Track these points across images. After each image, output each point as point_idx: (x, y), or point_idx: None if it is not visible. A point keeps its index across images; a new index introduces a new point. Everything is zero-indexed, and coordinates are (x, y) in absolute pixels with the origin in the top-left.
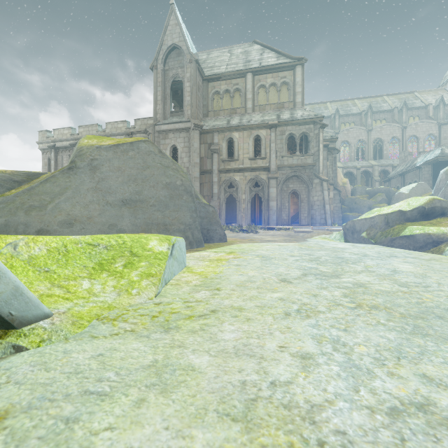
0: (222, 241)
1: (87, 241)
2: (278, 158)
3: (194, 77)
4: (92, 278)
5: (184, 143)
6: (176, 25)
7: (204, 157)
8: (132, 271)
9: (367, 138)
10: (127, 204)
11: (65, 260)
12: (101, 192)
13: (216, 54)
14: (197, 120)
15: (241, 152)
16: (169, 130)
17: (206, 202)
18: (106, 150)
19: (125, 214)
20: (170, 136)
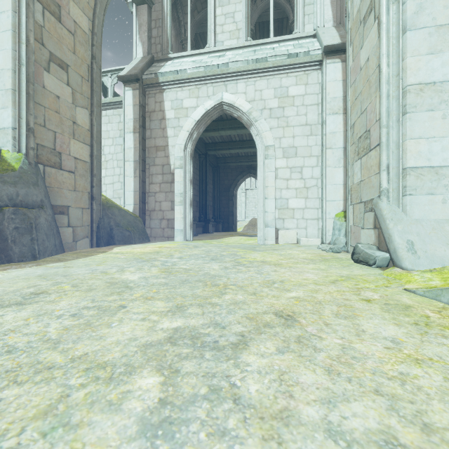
0: None
1: None
2: None
3: None
4: None
5: None
6: None
7: None
8: None
9: None
10: None
11: None
12: None
13: None
14: None
15: None
16: None
17: None
18: None
19: None
20: None
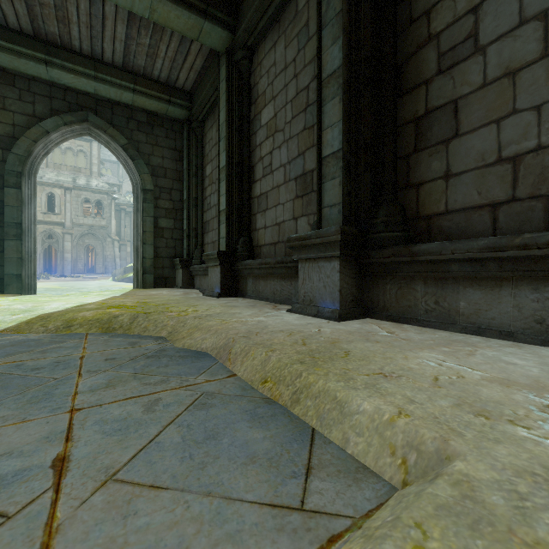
0: None
1: None
2: (74, 217)
3: None
4: None
5: None
6: None
7: None
8: None
9: None
10: None
11: None
12: None
13: None
14: None
15: None
16: None
17: None
18: None
19: None
20: None
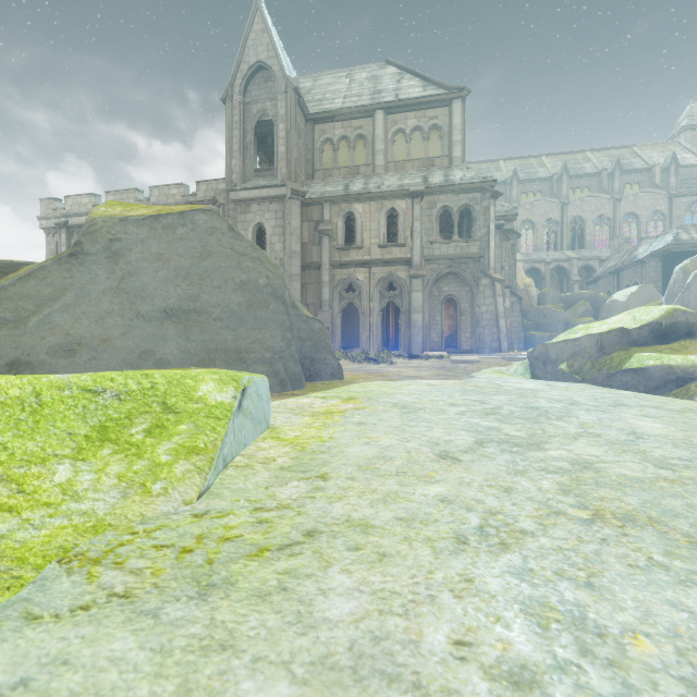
0: (335, 378)
1: (83, 385)
2: (426, 245)
3: (293, 115)
4: (80, 459)
5: (276, 221)
6: (262, 32)
7: (307, 242)
8: (161, 442)
9: (560, 217)
10: (174, 316)
11: (33, 422)
12: (127, 295)
13: (327, 80)
14: (297, 183)
15: (367, 235)
16: (252, 199)
17: (309, 314)
18: (136, 225)
19: (170, 334)
20: (253, 208)
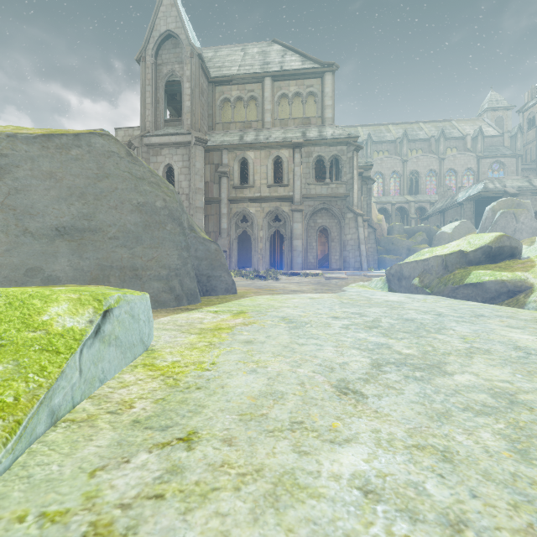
0: (229, 293)
1: None
2: (304, 186)
3: (197, 76)
4: None
5: (183, 162)
6: (171, 6)
7: (209, 181)
8: None
9: (402, 170)
10: (66, 234)
11: None
12: (13, 212)
13: (226, 52)
14: (200, 132)
15: (258, 176)
16: (163, 144)
17: (206, 237)
18: (26, 142)
19: (61, 251)
20: (164, 152)
